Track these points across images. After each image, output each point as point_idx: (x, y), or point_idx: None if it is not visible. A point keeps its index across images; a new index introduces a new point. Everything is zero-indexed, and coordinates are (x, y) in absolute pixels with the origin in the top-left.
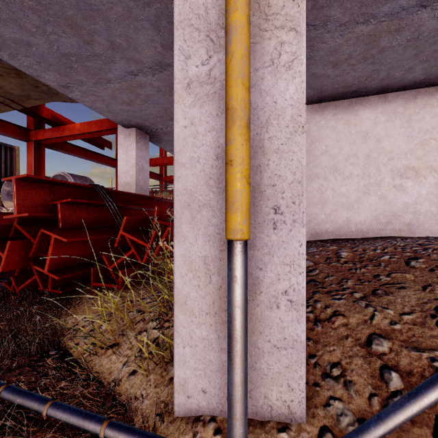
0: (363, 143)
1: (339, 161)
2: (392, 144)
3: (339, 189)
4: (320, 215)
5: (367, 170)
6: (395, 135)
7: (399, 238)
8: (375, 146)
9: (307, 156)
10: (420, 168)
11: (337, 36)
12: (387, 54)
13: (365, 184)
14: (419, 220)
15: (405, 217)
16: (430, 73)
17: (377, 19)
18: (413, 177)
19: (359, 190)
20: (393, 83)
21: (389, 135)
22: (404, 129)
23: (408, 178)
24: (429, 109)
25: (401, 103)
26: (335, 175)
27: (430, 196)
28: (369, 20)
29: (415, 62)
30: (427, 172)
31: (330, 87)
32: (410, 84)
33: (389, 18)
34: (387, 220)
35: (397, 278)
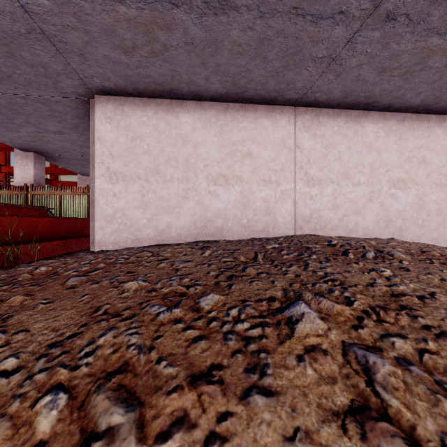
0: (182, 147)
1: (161, 162)
2: (207, 151)
3: (161, 192)
4: (142, 219)
5: (186, 175)
6: (210, 143)
7: (190, 243)
8: (193, 151)
9: (128, 153)
10: (229, 176)
11: (101, 11)
12: (174, 54)
13: (185, 188)
14: (228, 225)
15: (218, 222)
16: (228, 88)
17: (134, 3)
18: (224, 185)
19: (179, 194)
20: (202, 90)
21: (205, 142)
22: (217, 138)
23: (220, 185)
24: (236, 123)
25: (215, 113)
26: (156, 177)
27: (236, 203)
28: (125, 0)
29: (207, 72)
30: (234, 180)
31: (140, 79)
32: (218, 96)
33: (147, 7)
34: (203, 225)
35: (2, 305)
